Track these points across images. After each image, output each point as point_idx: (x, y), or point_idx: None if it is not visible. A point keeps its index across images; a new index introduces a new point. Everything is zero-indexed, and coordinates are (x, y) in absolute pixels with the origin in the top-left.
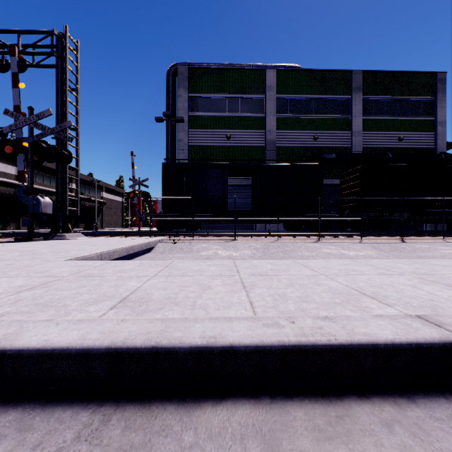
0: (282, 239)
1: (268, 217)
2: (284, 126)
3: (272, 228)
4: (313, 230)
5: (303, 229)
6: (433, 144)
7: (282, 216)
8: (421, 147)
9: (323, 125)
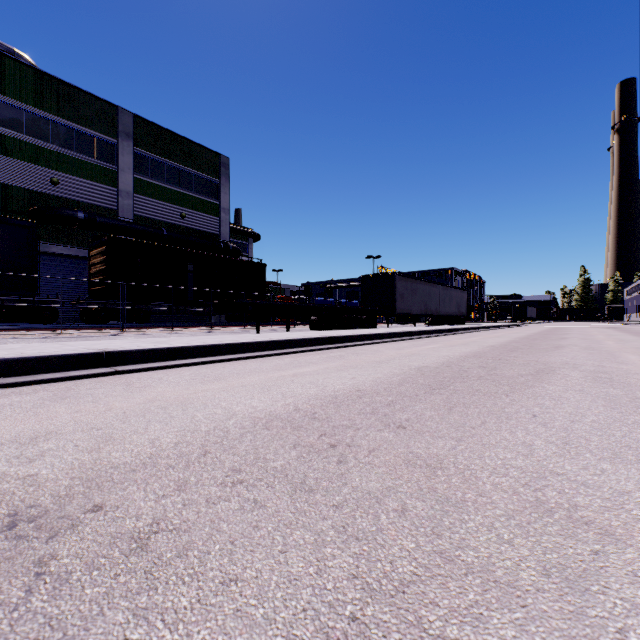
0: None
1: None
2: None
3: None
4: (36, 323)
5: None
6: (219, 230)
7: None
8: (207, 230)
9: (70, 166)
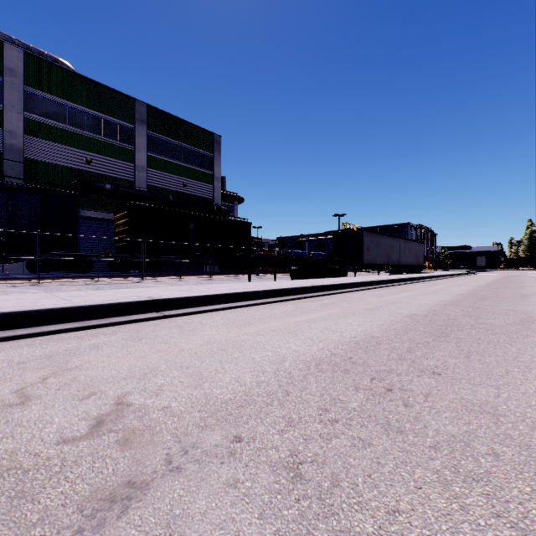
0: None
1: None
2: (39, 133)
3: (16, 270)
4: (76, 272)
5: (46, 271)
6: (212, 195)
7: (14, 253)
8: (203, 196)
9: (99, 148)
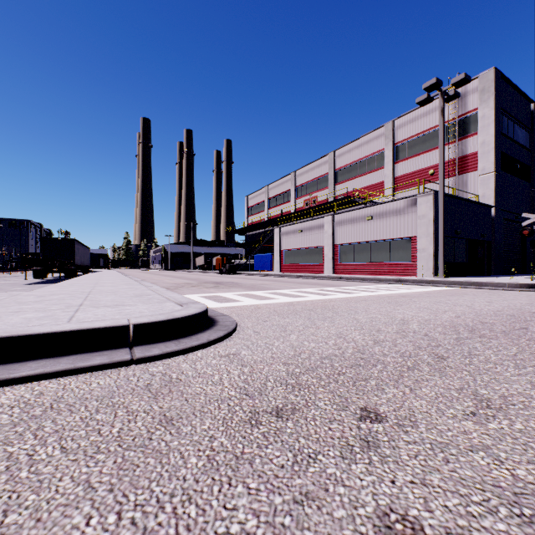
0: None
1: None
2: None
3: None
4: None
5: None
6: None
7: None
8: None
9: None
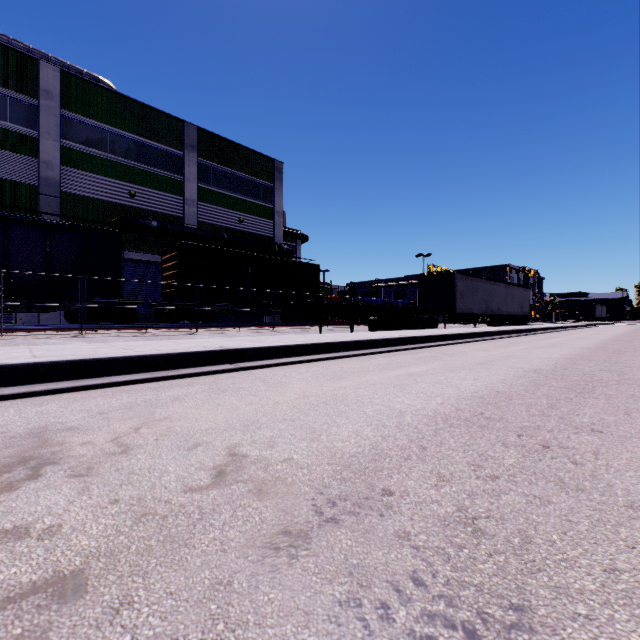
0: (12, 336)
1: (20, 301)
2: (77, 163)
3: (52, 320)
4: (119, 323)
5: (87, 322)
6: (273, 233)
7: (52, 301)
8: (262, 234)
9: (144, 179)
